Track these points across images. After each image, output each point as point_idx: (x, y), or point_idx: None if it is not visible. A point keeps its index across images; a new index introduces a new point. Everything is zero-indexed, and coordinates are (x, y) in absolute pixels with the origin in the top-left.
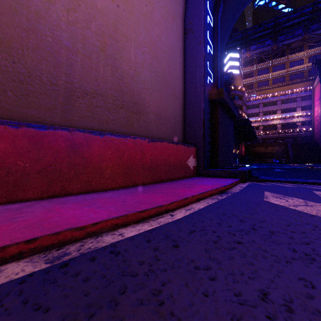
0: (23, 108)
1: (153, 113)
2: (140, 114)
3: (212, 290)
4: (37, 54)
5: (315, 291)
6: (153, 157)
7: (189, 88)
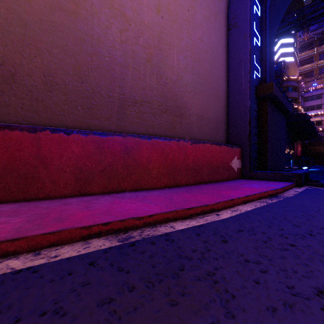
0: (88, 119)
1: (195, 115)
2: (182, 117)
3: (263, 280)
4: (98, 73)
5: None
6: (196, 159)
7: (233, 85)
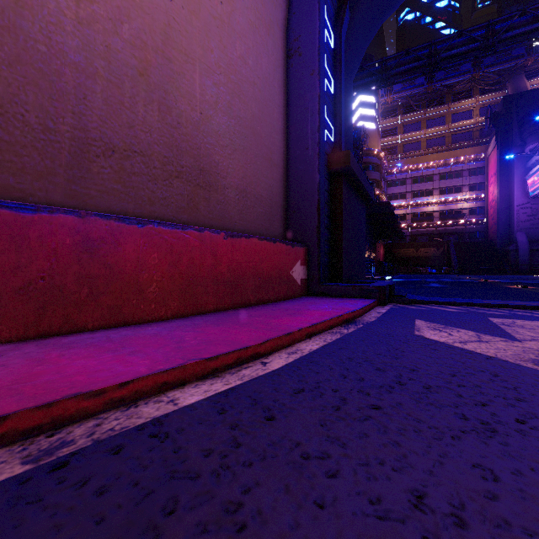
0: None
1: (234, 188)
2: (210, 189)
3: (331, 496)
4: (18, 74)
5: (499, 485)
6: (234, 264)
7: (295, 147)
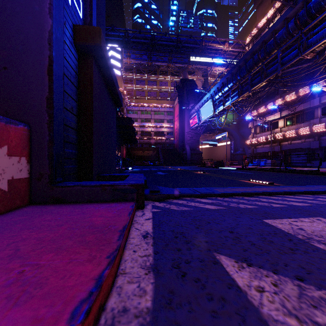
0: None
1: None
2: None
3: None
4: None
5: None
6: None
7: None
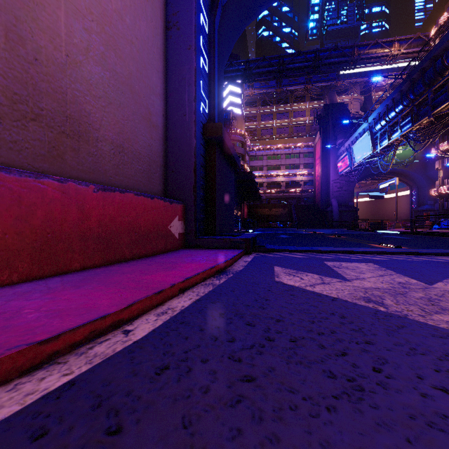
0: None
1: (109, 142)
2: (80, 139)
3: None
4: None
5: None
6: (106, 219)
7: (174, 113)
